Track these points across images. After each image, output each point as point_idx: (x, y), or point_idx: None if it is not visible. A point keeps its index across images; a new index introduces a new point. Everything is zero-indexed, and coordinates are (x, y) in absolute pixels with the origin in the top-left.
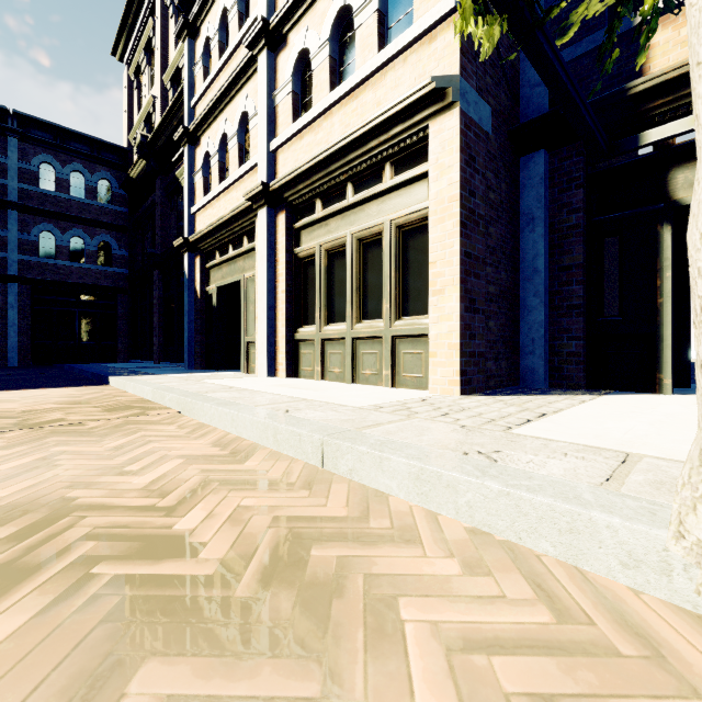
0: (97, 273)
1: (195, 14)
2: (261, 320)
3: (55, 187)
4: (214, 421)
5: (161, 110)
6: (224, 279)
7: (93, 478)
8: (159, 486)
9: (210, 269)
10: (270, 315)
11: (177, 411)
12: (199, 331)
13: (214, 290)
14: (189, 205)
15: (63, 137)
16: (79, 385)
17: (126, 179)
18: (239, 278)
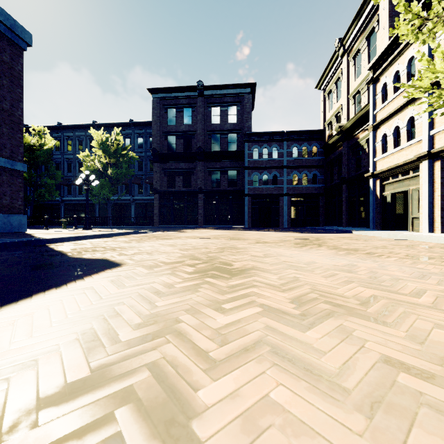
0: (311, 188)
1: (377, 74)
2: (424, 208)
3: (297, 155)
4: (428, 241)
5: (347, 110)
6: (394, 189)
7: (417, 244)
8: (435, 246)
9: (384, 185)
10: (430, 206)
11: (406, 239)
12: (378, 213)
13: (388, 194)
14: (372, 158)
15: (300, 134)
16: (342, 233)
17: (325, 144)
18: (406, 189)
